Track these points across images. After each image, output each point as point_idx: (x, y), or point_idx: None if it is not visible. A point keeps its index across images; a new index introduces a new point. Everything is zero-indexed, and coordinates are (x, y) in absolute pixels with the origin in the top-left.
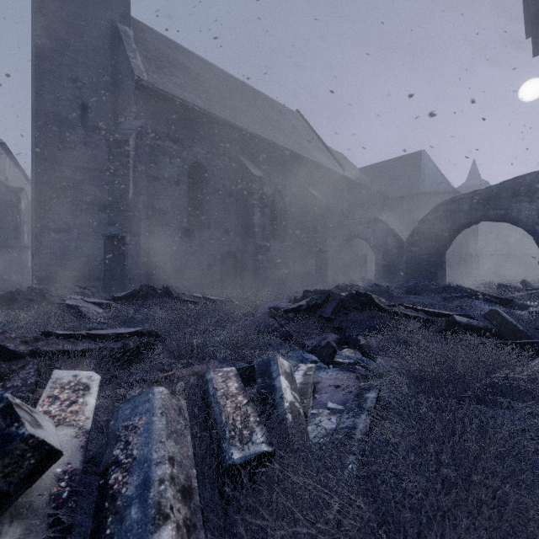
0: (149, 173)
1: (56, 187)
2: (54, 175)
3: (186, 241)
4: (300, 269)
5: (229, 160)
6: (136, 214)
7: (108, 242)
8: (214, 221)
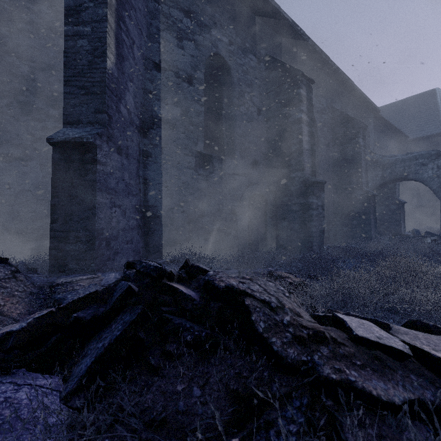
0: (146, 56)
1: (3, 89)
2: (0, 70)
3: (202, 174)
4: (332, 220)
5: (257, 61)
6: (121, 111)
7: (59, 159)
8: (239, 148)
